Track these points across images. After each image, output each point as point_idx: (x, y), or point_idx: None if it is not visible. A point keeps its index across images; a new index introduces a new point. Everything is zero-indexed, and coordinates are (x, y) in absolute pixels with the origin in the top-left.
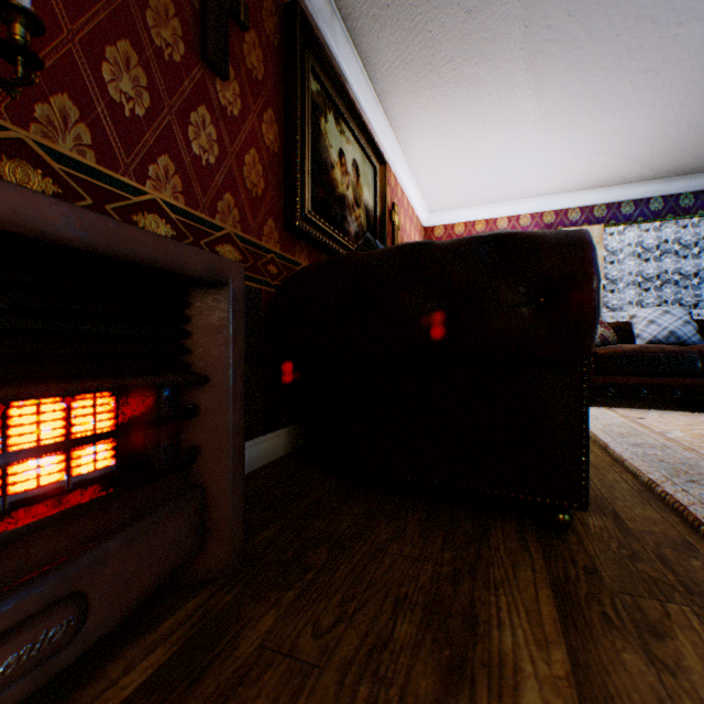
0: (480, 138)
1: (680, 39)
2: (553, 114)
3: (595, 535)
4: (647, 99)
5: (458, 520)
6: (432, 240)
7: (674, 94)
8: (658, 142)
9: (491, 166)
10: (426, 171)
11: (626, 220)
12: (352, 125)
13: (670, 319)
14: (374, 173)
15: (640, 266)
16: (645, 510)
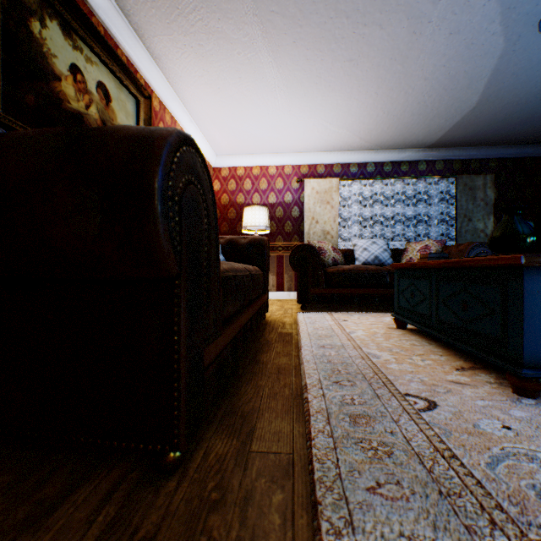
0: (241, 93)
1: (367, 38)
2: (293, 83)
3: (204, 471)
4: (354, 84)
5: (52, 479)
6: (220, 178)
7: (371, 84)
8: (367, 121)
9: (256, 121)
10: (203, 116)
11: (353, 177)
12: (94, 46)
13: (376, 247)
14: (137, 104)
15: (362, 210)
16: (282, 422)
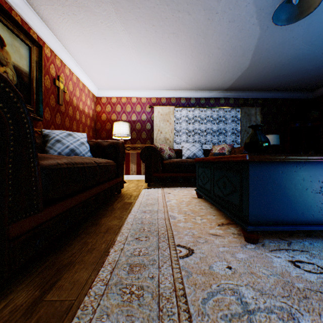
0: (107, 49)
1: (181, 19)
2: (140, 45)
3: None
4: (178, 49)
5: None
6: (101, 104)
7: (187, 49)
8: (188, 72)
9: (120, 68)
10: (85, 63)
11: (183, 106)
12: None
13: (194, 148)
14: (30, 50)
15: (188, 126)
16: (84, 272)
